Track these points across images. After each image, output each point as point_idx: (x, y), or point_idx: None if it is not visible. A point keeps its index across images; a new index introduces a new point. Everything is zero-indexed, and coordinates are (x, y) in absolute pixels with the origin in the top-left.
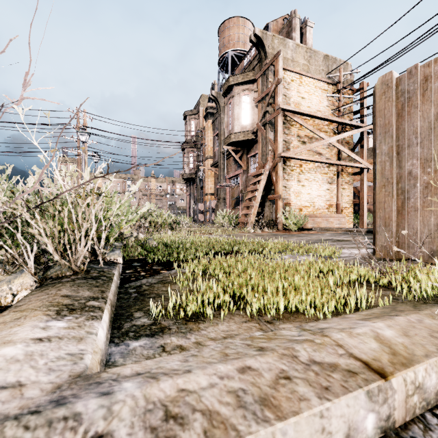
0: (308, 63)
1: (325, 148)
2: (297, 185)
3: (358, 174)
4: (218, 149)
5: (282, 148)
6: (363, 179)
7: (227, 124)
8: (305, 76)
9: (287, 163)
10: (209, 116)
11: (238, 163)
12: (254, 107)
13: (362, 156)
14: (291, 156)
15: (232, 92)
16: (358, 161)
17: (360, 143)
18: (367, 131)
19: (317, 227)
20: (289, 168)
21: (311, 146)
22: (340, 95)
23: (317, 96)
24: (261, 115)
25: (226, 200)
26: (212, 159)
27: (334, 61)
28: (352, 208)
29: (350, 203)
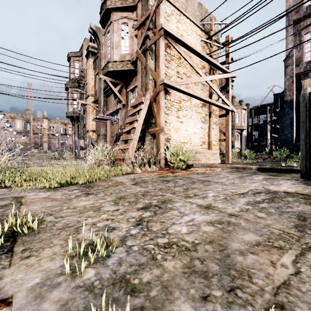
0: (186, 3)
1: (199, 89)
2: (176, 121)
3: (224, 116)
4: (98, 85)
5: (164, 76)
6: (229, 120)
7: (105, 54)
8: (183, 15)
9: (168, 97)
10: (90, 54)
11: (117, 96)
12: (133, 37)
13: (228, 100)
14: (174, 85)
15: (110, 18)
16: (226, 103)
17: (226, 89)
18: (231, 79)
19: (198, 163)
20: (169, 103)
21: (191, 80)
22: (212, 42)
23: (193, 39)
24: (141, 41)
25: (107, 136)
26: (94, 97)
27: (206, 11)
28: (218, 145)
29: (217, 141)
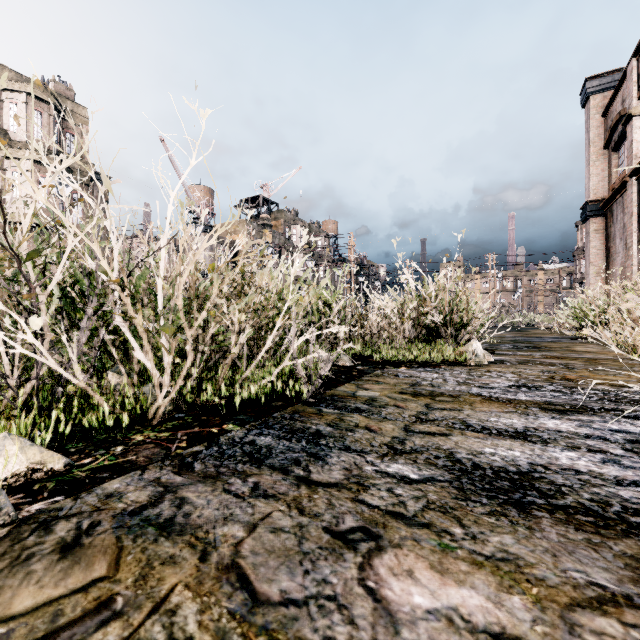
0: None
1: None
2: None
3: None
4: None
5: None
6: None
7: None
8: None
9: None
10: None
11: None
12: None
13: None
14: None
15: None
16: None
17: None
18: None
19: None
20: None
21: None
22: None
23: None
24: None
25: None
26: None
27: None
28: None
29: None
